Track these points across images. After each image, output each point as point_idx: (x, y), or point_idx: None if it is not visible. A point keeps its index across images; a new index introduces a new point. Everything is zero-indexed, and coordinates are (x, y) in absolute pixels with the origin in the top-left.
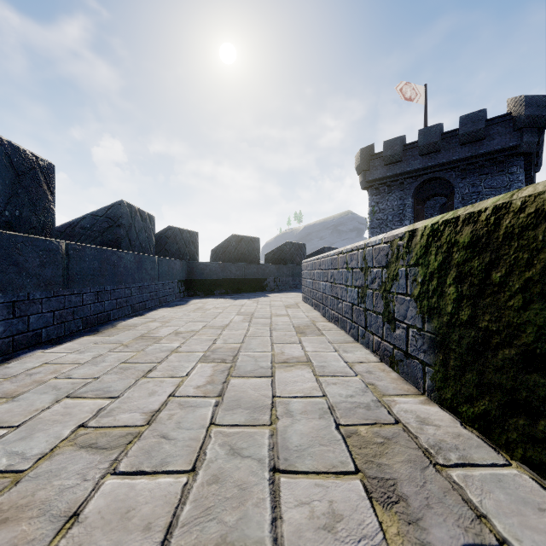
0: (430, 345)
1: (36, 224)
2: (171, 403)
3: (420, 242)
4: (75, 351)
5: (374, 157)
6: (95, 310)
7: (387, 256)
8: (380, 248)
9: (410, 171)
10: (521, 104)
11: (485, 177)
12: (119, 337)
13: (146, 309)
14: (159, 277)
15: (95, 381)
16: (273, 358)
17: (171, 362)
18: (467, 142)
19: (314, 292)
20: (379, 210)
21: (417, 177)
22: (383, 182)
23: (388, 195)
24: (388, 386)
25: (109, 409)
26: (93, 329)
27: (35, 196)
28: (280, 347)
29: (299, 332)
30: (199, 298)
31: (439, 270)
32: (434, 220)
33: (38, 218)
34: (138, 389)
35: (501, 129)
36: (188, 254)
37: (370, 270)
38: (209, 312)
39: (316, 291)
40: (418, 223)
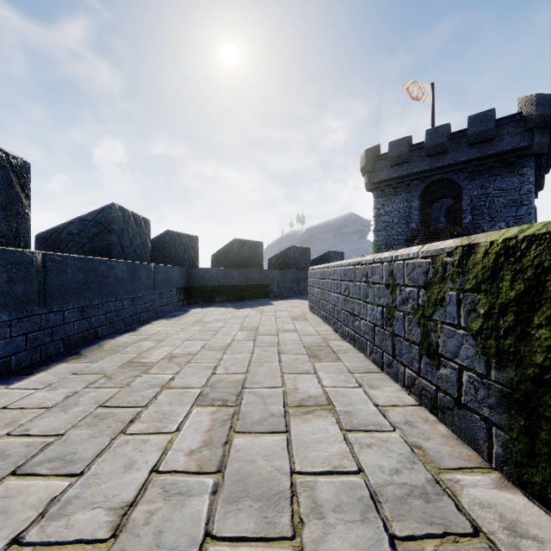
0: (501, 400)
1: (6, 232)
2: (154, 482)
3: (482, 262)
4: (46, 386)
5: (380, 158)
6: (80, 328)
7: (427, 274)
8: (415, 264)
9: (417, 172)
10: (532, 103)
11: (494, 179)
12: (103, 363)
13: (140, 322)
14: (156, 286)
15: (59, 440)
16: (284, 396)
17: (161, 403)
18: (476, 142)
19: (323, 303)
20: (384, 212)
21: (424, 179)
22: (389, 183)
23: (394, 197)
24: (438, 447)
25: (66, 498)
26: (76, 351)
27: (5, 199)
28: (291, 378)
29: (310, 354)
30: (199, 306)
31: (519, 302)
32: (507, 234)
33: (9, 225)
34: (112, 454)
35: (511, 129)
36: (188, 260)
37: (400, 289)
38: (209, 326)
39: (326, 302)
40: (476, 235)
